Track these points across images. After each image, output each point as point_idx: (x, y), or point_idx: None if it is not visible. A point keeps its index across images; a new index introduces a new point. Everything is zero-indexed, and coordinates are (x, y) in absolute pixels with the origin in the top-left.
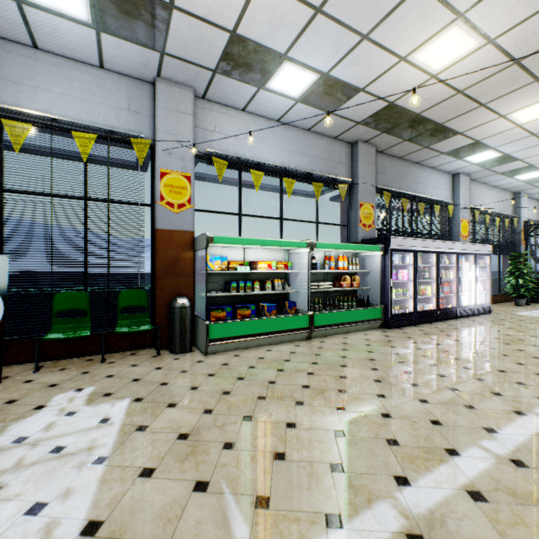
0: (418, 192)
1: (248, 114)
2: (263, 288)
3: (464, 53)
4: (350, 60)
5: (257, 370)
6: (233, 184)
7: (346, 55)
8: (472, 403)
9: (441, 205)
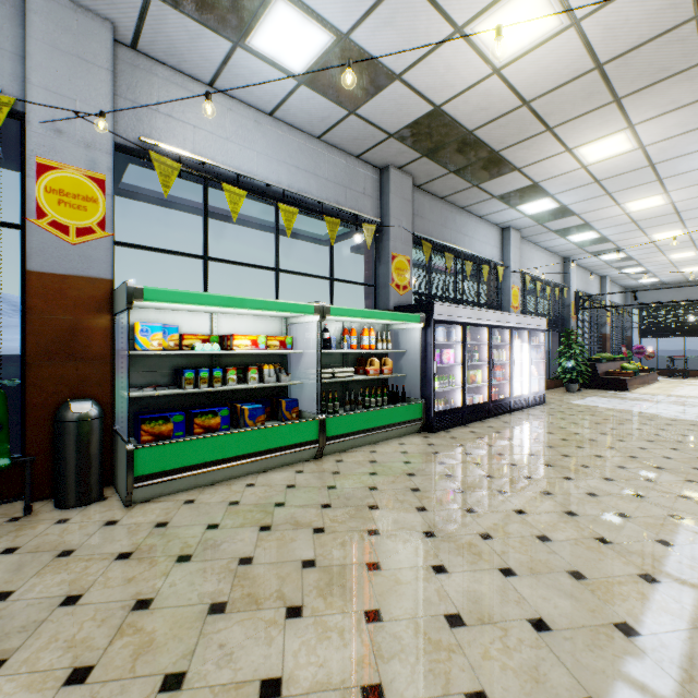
0: (463, 247)
1: (219, 94)
2: (244, 379)
3: (540, 37)
4: (383, 15)
5: (221, 532)
6: (200, 213)
7: (377, 4)
8: (579, 567)
9: (490, 266)
